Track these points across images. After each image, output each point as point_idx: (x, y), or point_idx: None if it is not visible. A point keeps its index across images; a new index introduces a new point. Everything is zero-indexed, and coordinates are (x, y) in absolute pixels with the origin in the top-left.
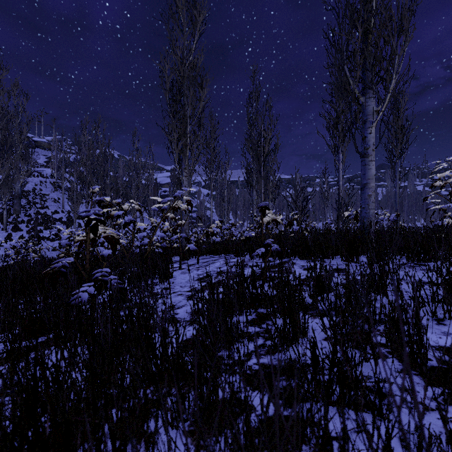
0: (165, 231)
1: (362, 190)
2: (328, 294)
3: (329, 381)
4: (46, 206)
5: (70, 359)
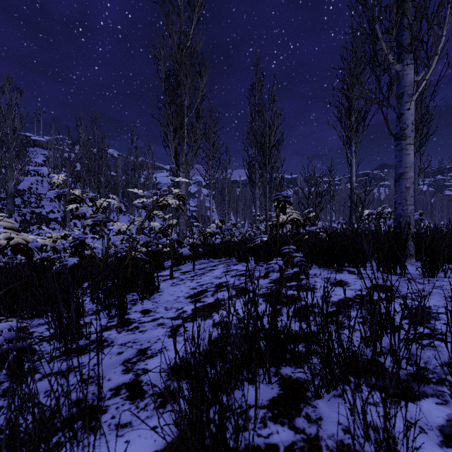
0: (157, 232)
1: (397, 181)
2: (409, 348)
3: None
4: (41, 206)
5: None
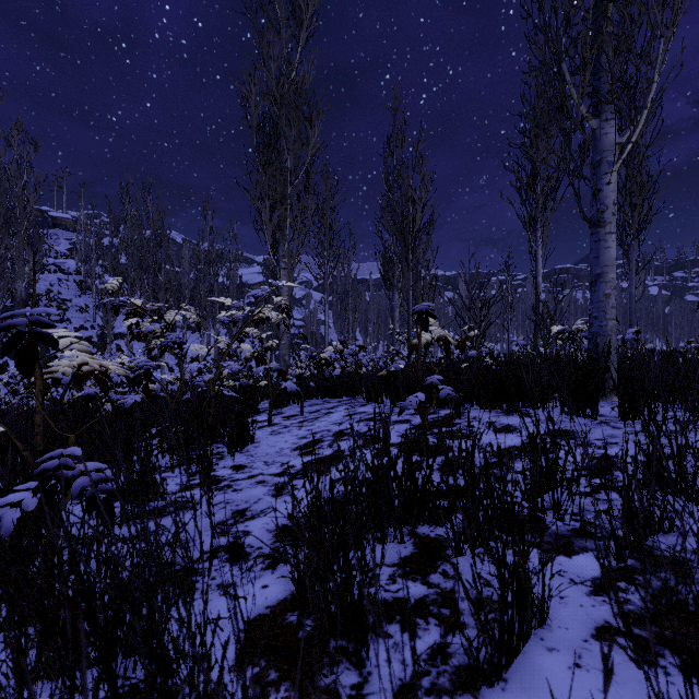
0: (247, 358)
1: (593, 285)
2: (572, 498)
3: None
4: (67, 318)
5: None
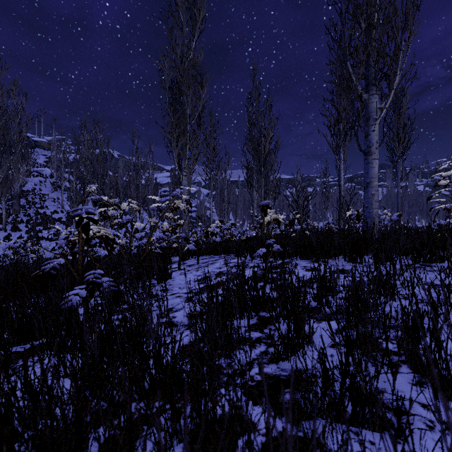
0: (164, 231)
1: (365, 189)
2: (333, 296)
3: (340, 397)
4: (45, 206)
5: (56, 369)
